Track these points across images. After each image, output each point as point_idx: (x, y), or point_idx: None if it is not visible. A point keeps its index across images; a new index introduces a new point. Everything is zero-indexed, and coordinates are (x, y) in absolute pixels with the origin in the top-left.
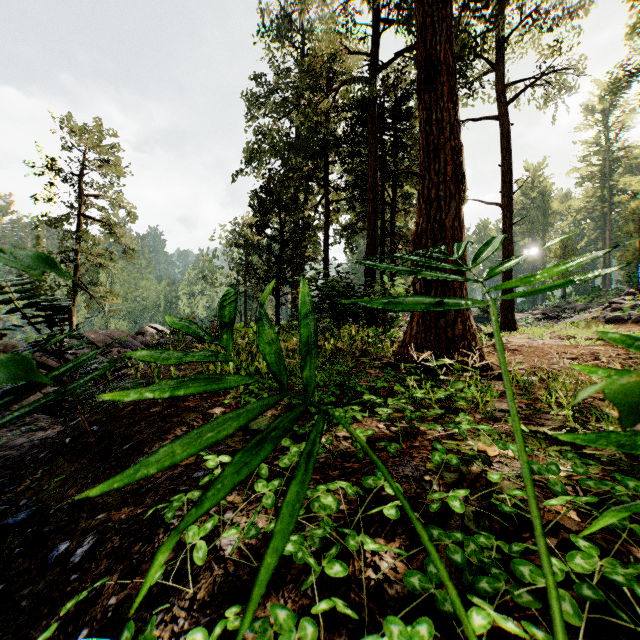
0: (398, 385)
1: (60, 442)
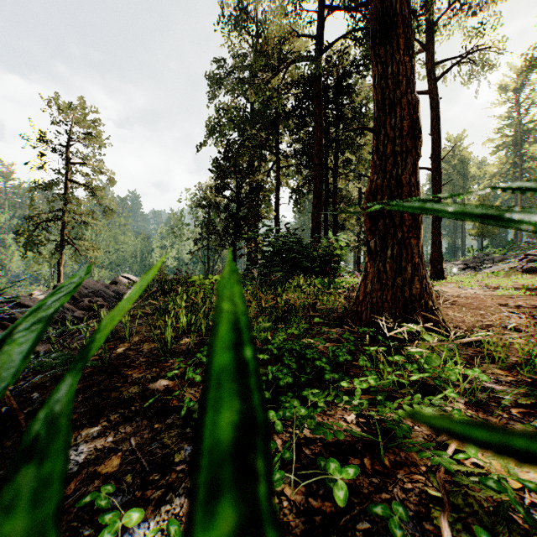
0: (363, 359)
1: (1, 409)
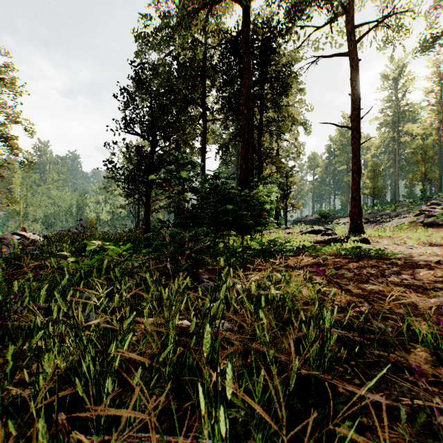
0: None
1: None
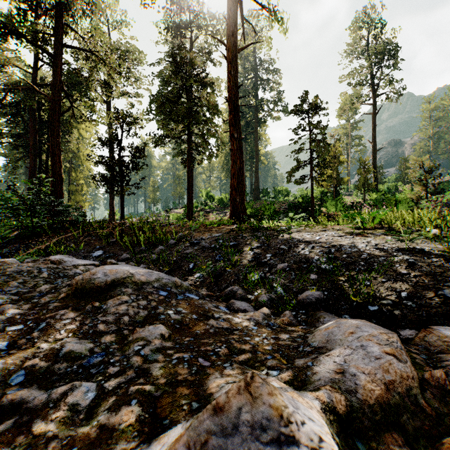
0: None
1: None
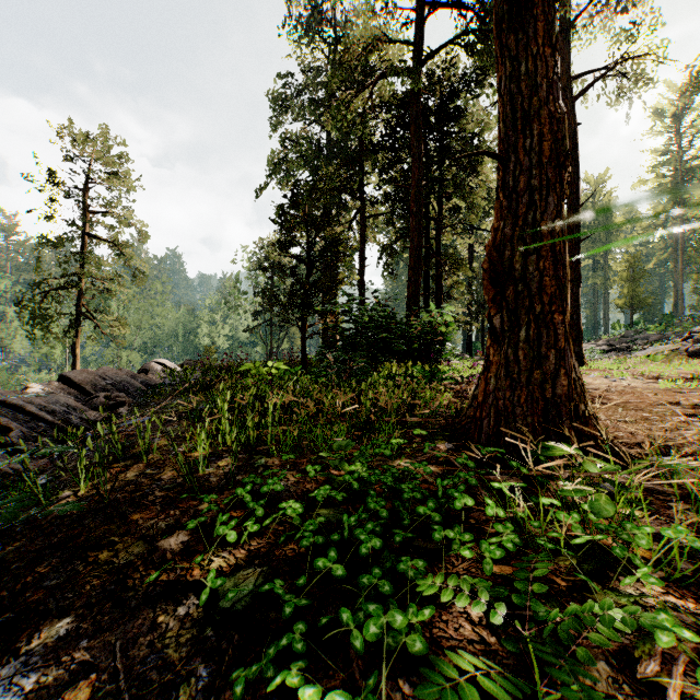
0: (492, 504)
1: None
